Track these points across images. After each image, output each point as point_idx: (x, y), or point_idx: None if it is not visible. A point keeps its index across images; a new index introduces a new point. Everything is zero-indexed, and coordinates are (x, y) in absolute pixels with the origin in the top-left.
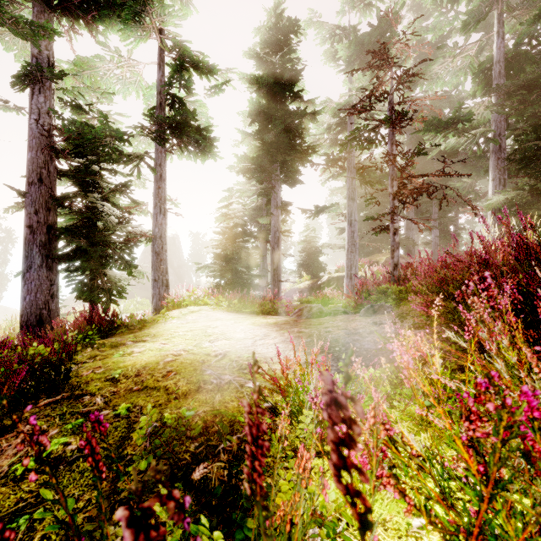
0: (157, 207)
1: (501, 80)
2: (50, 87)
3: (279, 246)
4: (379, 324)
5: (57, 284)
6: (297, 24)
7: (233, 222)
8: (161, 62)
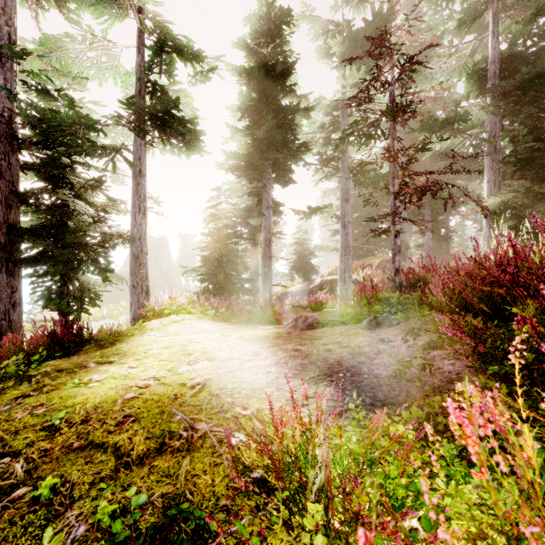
0: (136, 205)
1: (496, 81)
2: (11, 68)
3: (270, 248)
4: (388, 341)
5: (20, 291)
6: (290, 14)
7: (222, 223)
8: (141, 45)
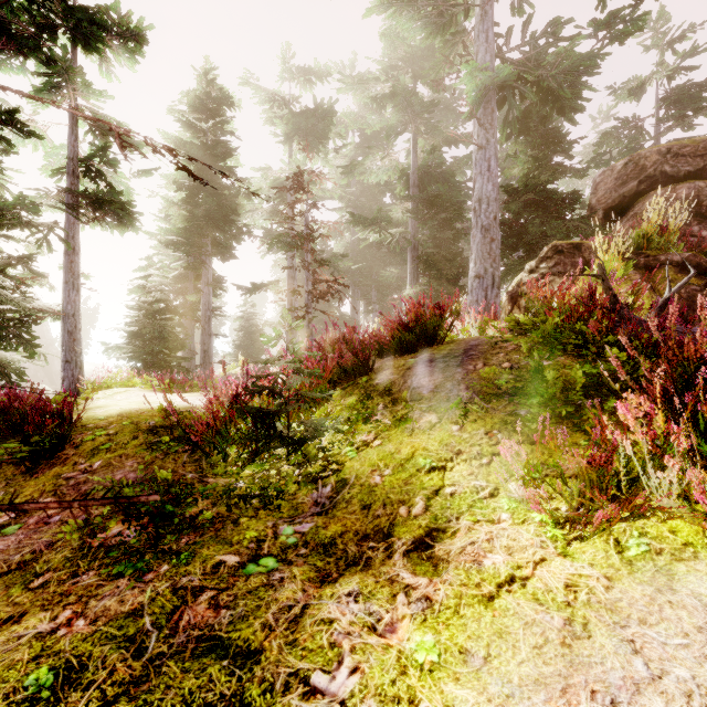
0: (70, 283)
1: (416, 190)
2: None
3: (210, 326)
4: None
5: None
6: (231, 101)
7: (154, 297)
8: (74, 125)
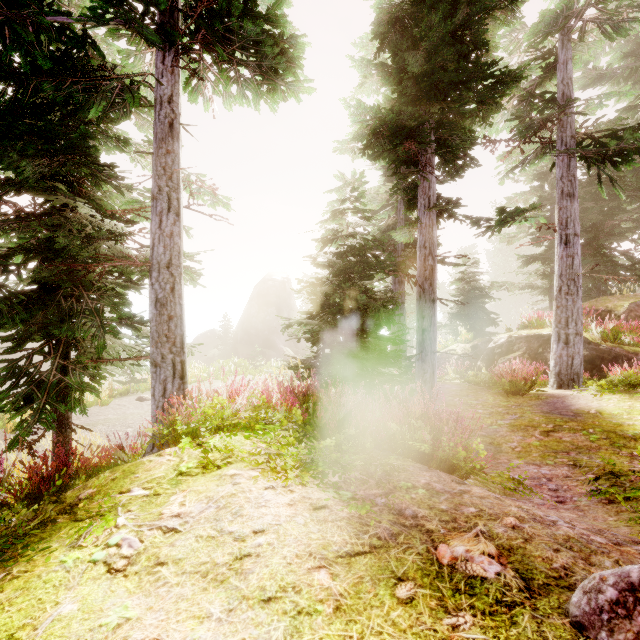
0: (157, 196)
1: None
2: None
3: (433, 284)
4: None
5: None
6: None
7: (346, 245)
8: None
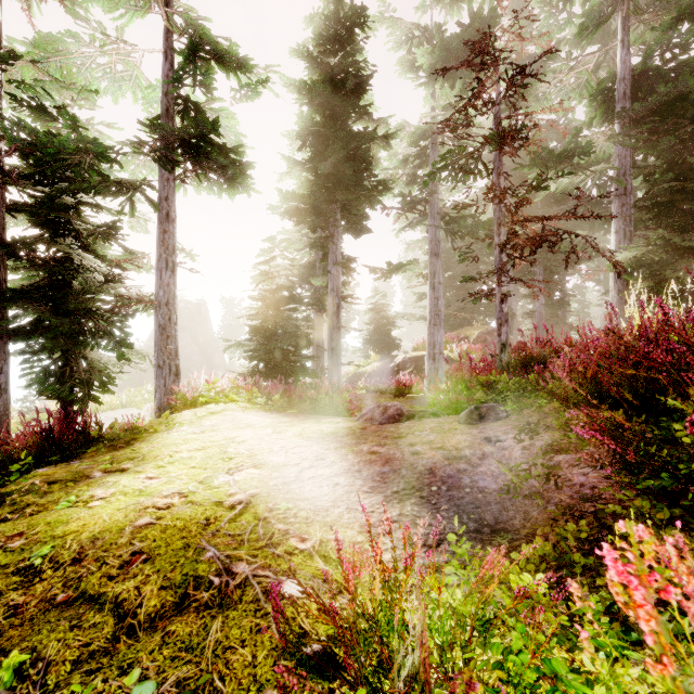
0: (162, 260)
1: (627, 104)
2: None
3: (339, 317)
4: (496, 441)
5: (7, 373)
6: (364, 14)
7: (276, 284)
8: (169, 49)
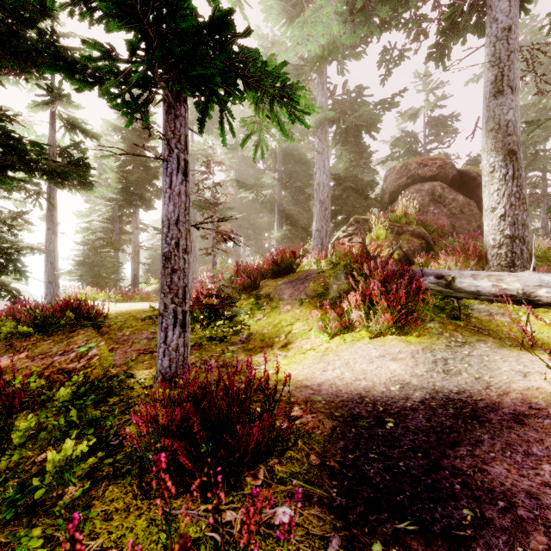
0: (51, 229)
1: (281, 165)
2: None
3: (139, 257)
4: None
5: None
6: (155, 102)
7: (96, 236)
8: (54, 123)
